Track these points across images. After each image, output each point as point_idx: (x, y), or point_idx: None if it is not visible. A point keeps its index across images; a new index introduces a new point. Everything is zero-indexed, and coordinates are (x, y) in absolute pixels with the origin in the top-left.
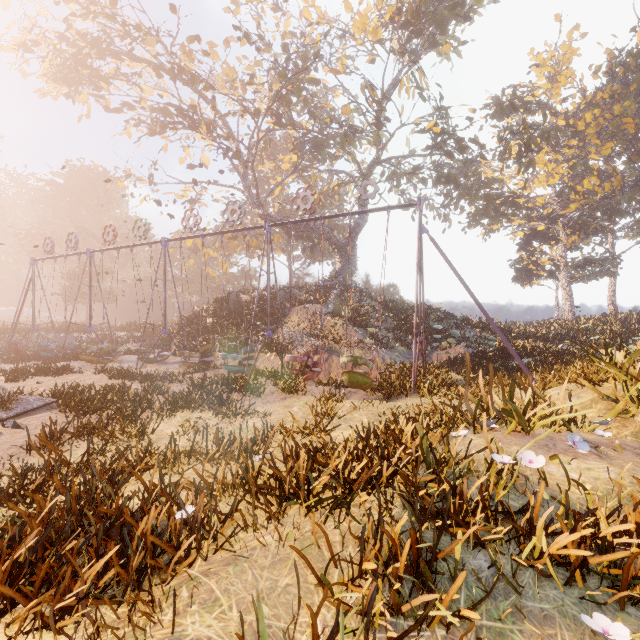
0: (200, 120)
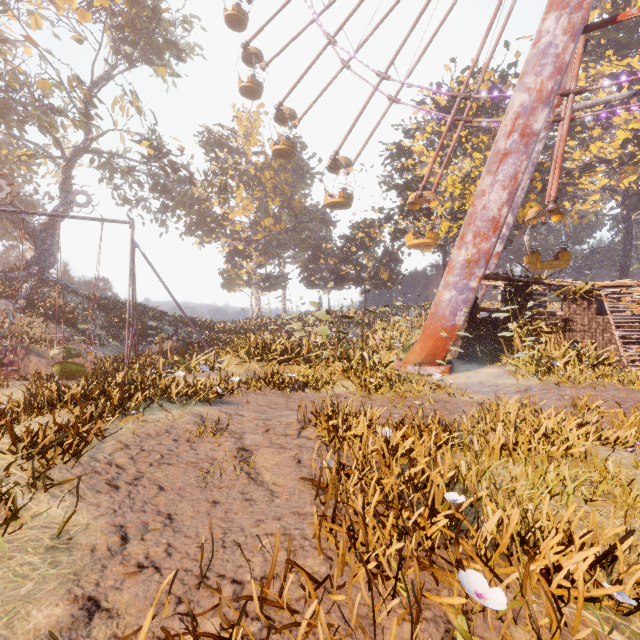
0: None
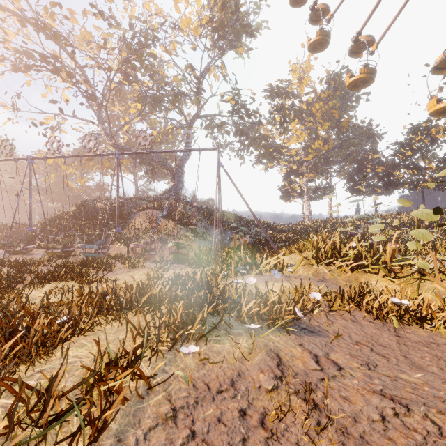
0: (61, 68)
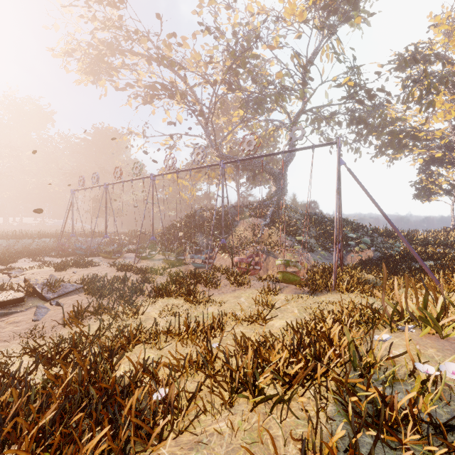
0: (176, 91)
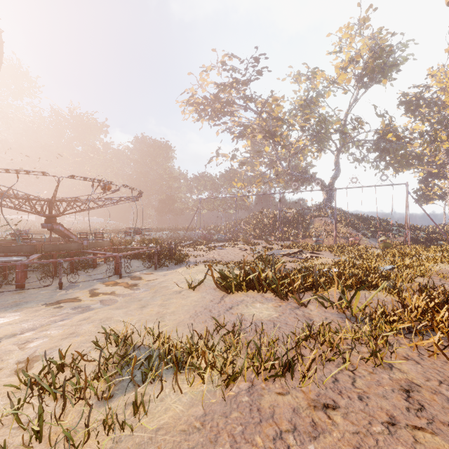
0: (277, 136)
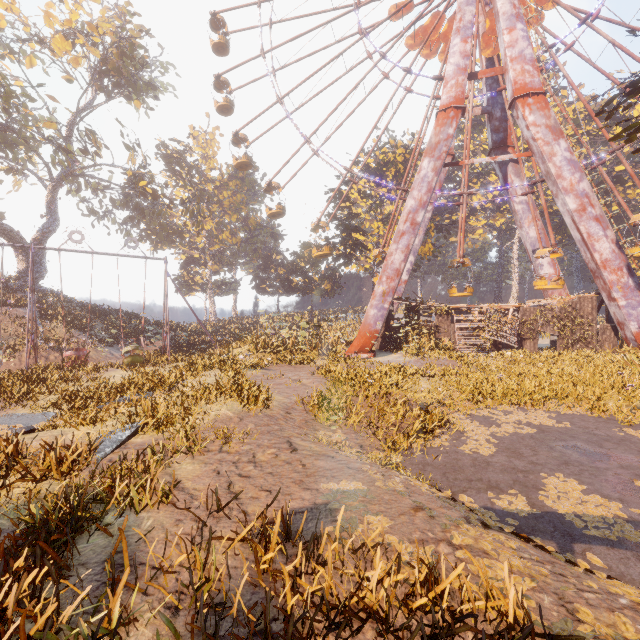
0: None
